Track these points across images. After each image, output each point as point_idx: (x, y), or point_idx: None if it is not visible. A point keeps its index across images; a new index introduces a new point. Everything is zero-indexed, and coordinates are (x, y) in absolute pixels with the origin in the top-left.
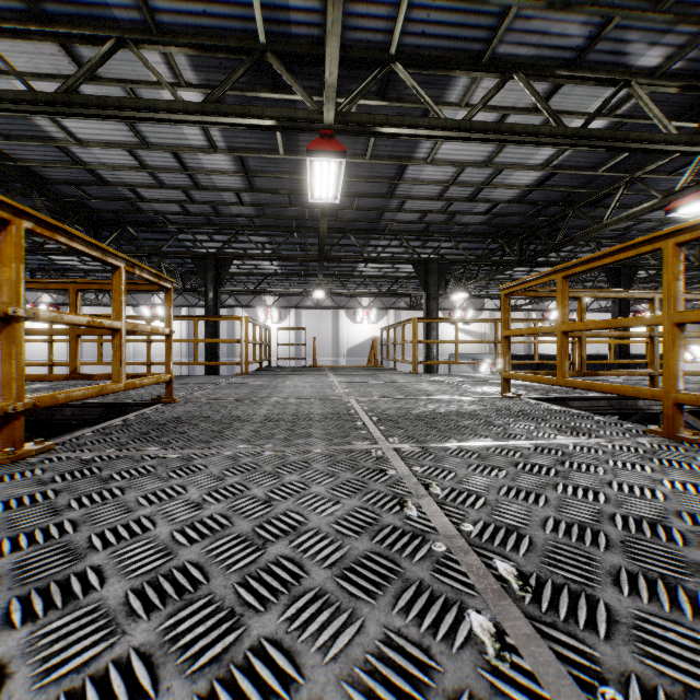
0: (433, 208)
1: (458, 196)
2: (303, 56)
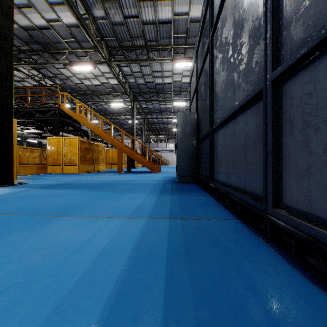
0: None
1: None
2: None
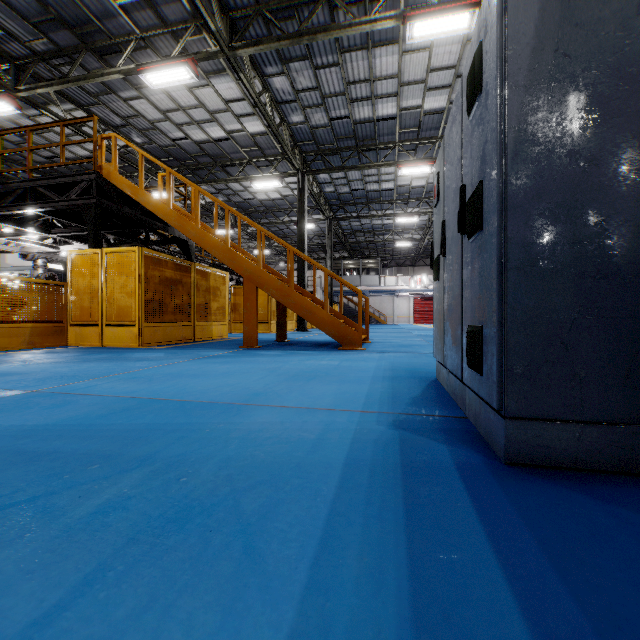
0: (11, 138)
1: (36, 141)
2: (5, 56)
